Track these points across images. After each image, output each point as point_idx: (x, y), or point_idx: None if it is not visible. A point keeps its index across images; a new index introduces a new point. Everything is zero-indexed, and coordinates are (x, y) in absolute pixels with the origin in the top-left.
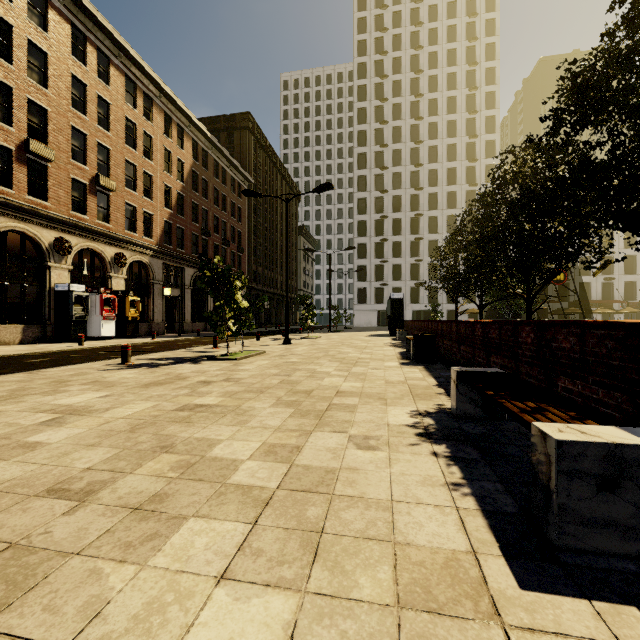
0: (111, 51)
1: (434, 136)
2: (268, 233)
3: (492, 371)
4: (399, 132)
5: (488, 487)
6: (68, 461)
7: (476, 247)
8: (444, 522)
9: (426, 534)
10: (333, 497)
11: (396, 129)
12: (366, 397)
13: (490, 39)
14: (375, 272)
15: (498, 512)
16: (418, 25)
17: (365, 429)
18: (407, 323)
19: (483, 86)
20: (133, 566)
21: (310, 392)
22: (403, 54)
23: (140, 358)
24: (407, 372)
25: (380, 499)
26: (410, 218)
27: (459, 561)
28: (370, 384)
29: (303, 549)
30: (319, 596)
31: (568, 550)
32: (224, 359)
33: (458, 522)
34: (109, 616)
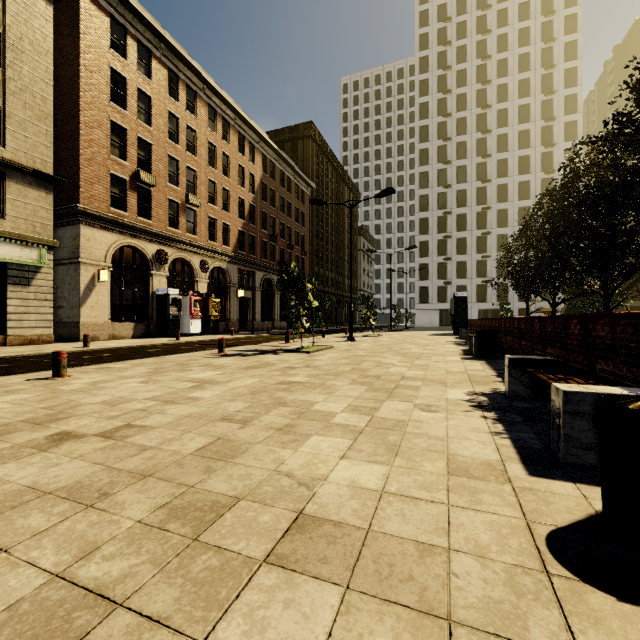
0: (197, 86)
1: (503, 124)
2: (329, 235)
3: (542, 358)
4: (464, 123)
5: (523, 435)
6: (223, 407)
7: (548, 242)
8: (484, 448)
9: (470, 452)
10: (405, 433)
11: (460, 121)
12: (428, 381)
13: (570, 10)
14: (437, 270)
15: (526, 447)
16: (485, 8)
17: (427, 401)
18: (471, 322)
19: (562, 63)
20: (291, 450)
21: (379, 376)
22: (468, 41)
23: (230, 350)
24: (468, 365)
25: (438, 436)
26: (476, 212)
27: (490, 463)
28: (432, 373)
29: (388, 451)
30: (400, 468)
31: (571, 465)
32: (299, 351)
33: (494, 449)
34: (288, 464)
